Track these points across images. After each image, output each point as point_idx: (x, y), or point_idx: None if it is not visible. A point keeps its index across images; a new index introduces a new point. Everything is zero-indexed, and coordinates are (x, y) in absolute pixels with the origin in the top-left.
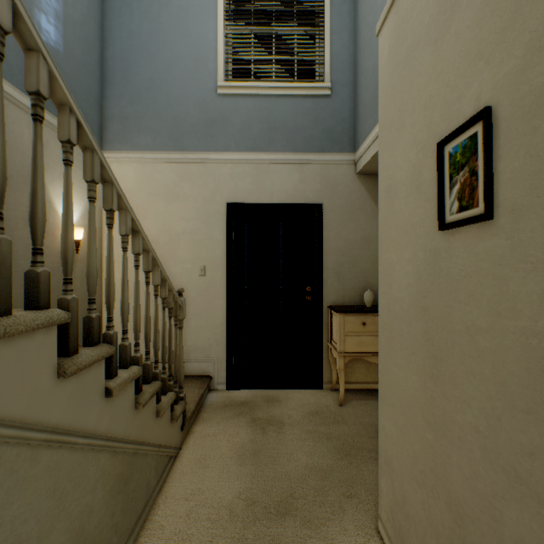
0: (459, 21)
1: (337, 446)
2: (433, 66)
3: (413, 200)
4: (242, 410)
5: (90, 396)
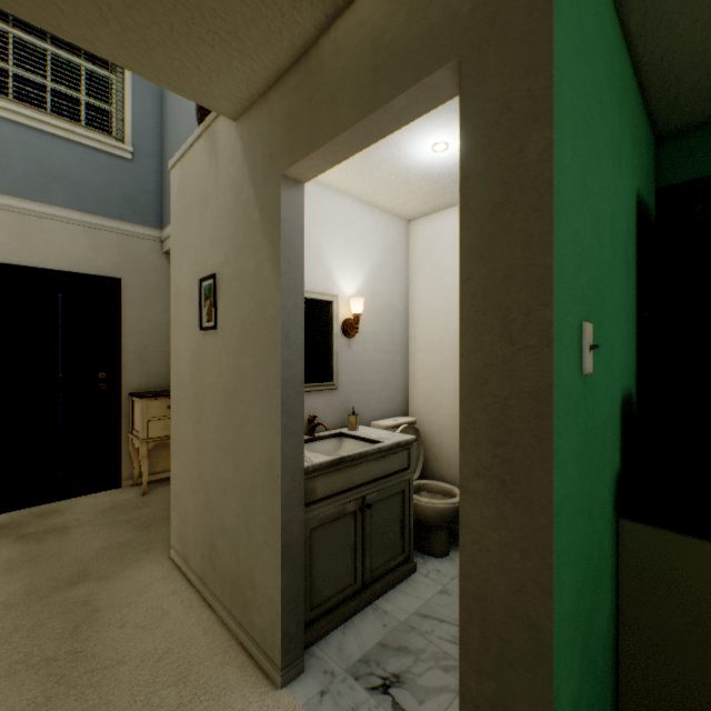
0: (208, 217)
1: (138, 524)
2: (199, 230)
3: (191, 308)
4: (0, 533)
5: None
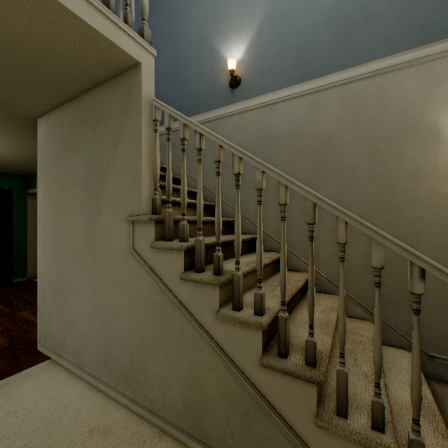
0: None
1: None
2: None
3: None
4: None
5: (205, 304)
